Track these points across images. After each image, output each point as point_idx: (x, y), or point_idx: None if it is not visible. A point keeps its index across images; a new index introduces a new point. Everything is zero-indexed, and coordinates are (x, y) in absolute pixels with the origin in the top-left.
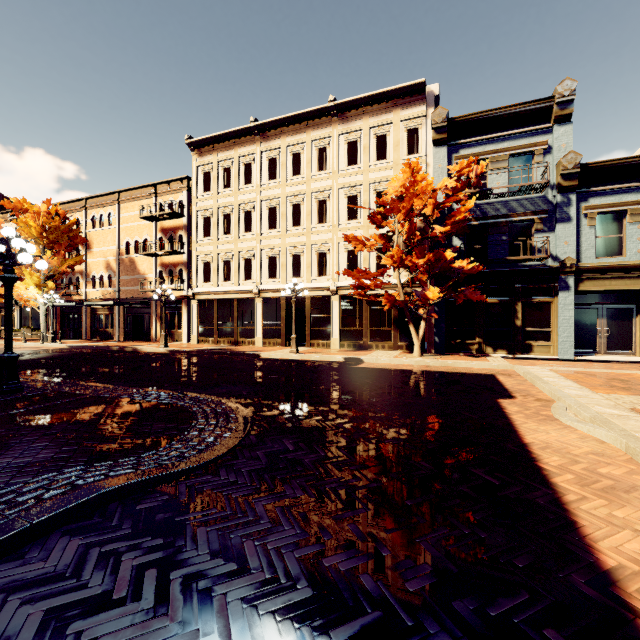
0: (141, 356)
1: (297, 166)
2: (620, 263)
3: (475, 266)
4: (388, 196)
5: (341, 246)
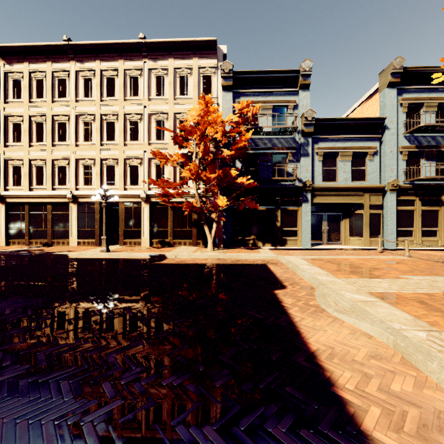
0: None
1: (111, 89)
2: (336, 186)
3: (251, 182)
4: (188, 122)
5: (150, 161)
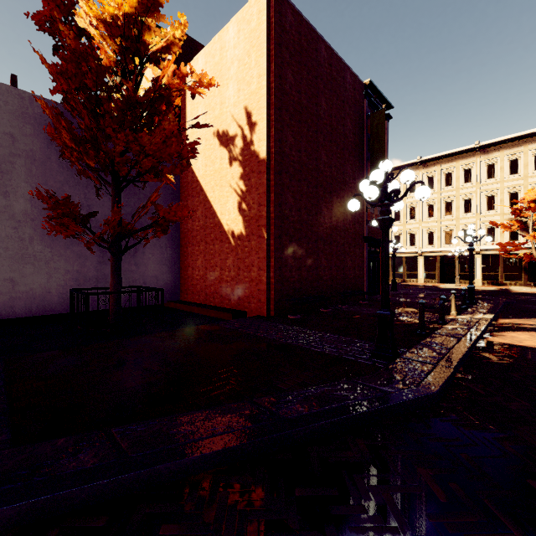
0: None
1: (448, 181)
2: None
3: None
4: (525, 200)
5: (482, 225)
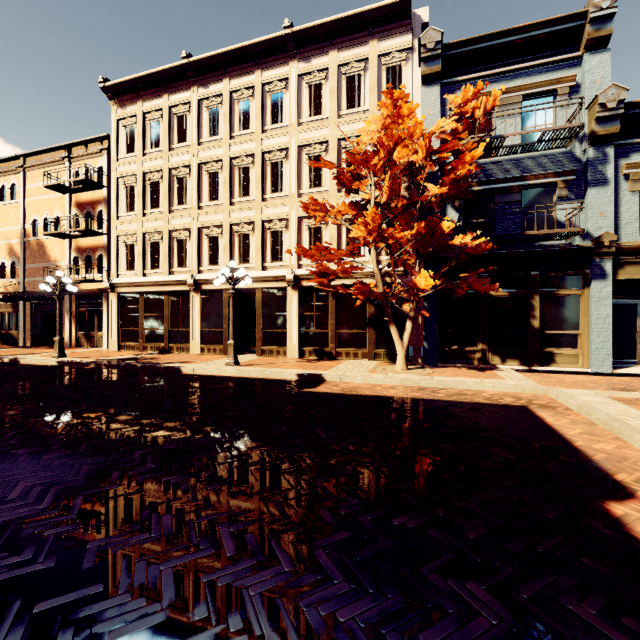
0: (2, 372)
1: (244, 118)
2: None
3: (482, 243)
4: (361, 145)
5: (301, 222)
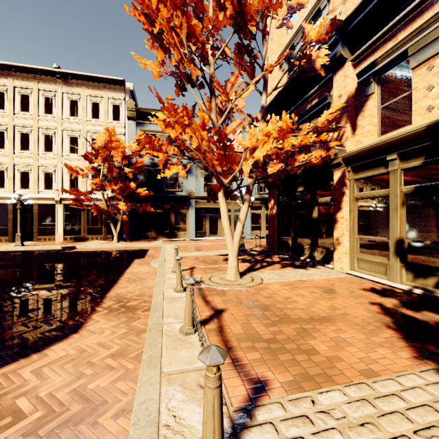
0: None
1: (25, 105)
2: None
3: (148, 192)
4: (96, 145)
5: (65, 170)
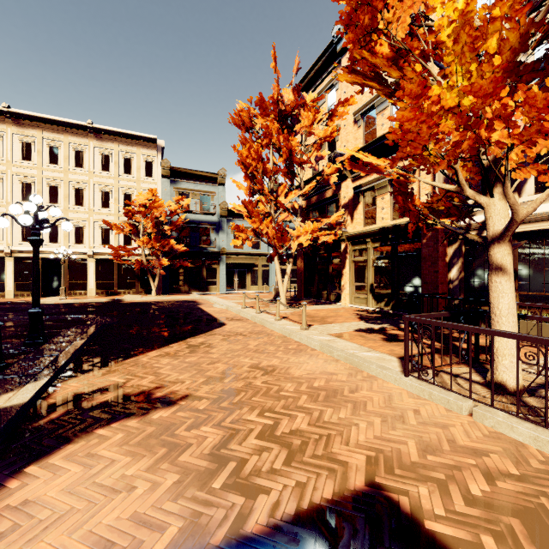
0: None
1: (54, 157)
2: (241, 252)
3: (185, 248)
4: (137, 203)
5: (96, 224)
